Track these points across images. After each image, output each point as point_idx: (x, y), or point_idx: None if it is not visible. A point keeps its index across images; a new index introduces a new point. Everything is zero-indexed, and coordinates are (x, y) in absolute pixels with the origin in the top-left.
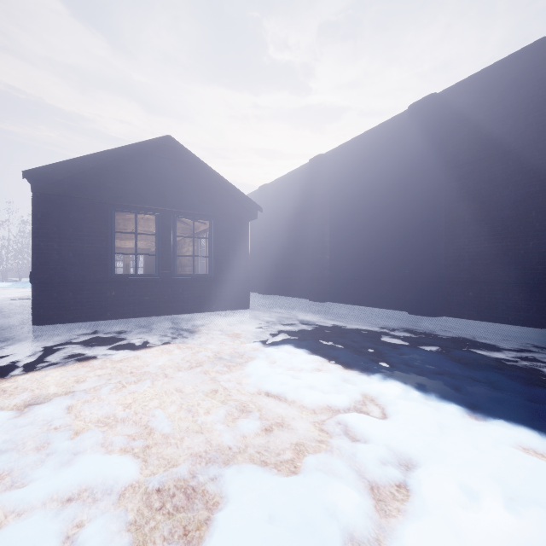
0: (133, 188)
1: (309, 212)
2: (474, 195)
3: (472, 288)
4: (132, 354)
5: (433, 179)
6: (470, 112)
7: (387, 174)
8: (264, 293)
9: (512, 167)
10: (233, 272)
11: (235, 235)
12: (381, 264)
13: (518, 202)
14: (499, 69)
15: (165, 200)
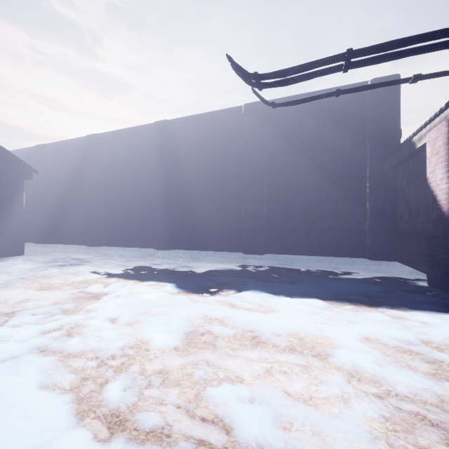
0: None
1: (87, 177)
2: (186, 182)
3: (185, 233)
4: None
5: (167, 170)
6: (185, 136)
7: (144, 160)
8: (41, 243)
9: (201, 171)
10: (4, 224)
11: (8, 191)
12: (140, 218)
13: (203, 189)
14: (196, 119)
15: None
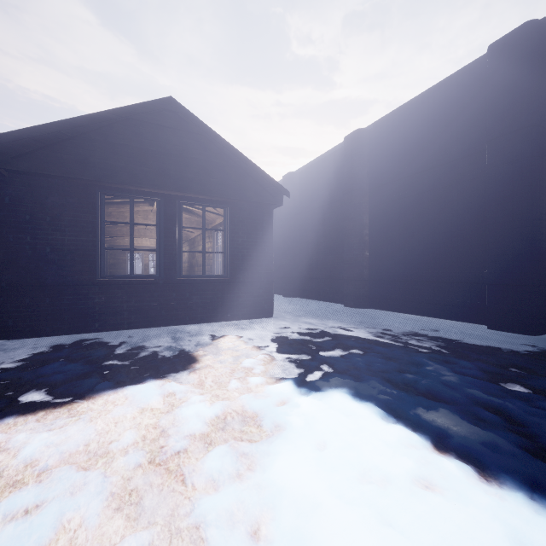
0: (125, 164)
1: (343, 201)
2: None
3: None
4: (82, 407)
5: (531, 141)
6: None
7: (452, 144)
8: (289, 296)
9: None
10: (253, 272)
11: (256, 227)
12: (443, 261)
13: None
14: None
15: (166, 181)
